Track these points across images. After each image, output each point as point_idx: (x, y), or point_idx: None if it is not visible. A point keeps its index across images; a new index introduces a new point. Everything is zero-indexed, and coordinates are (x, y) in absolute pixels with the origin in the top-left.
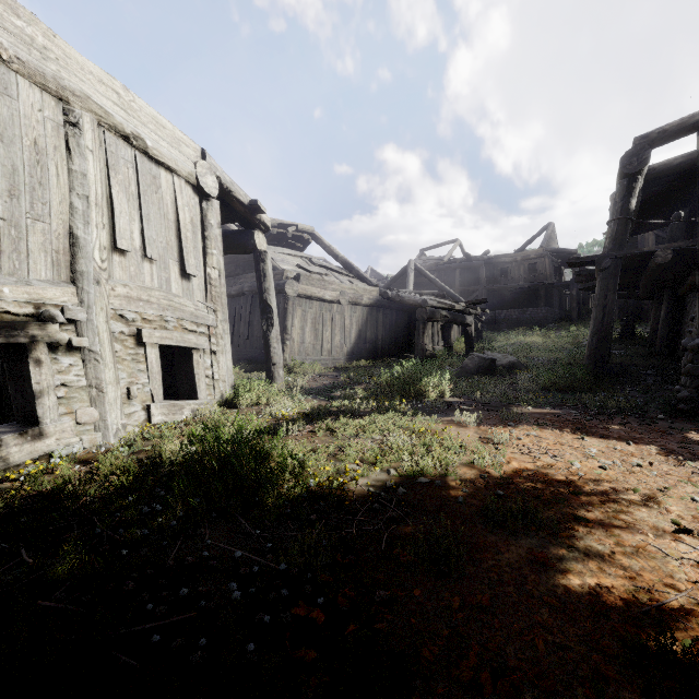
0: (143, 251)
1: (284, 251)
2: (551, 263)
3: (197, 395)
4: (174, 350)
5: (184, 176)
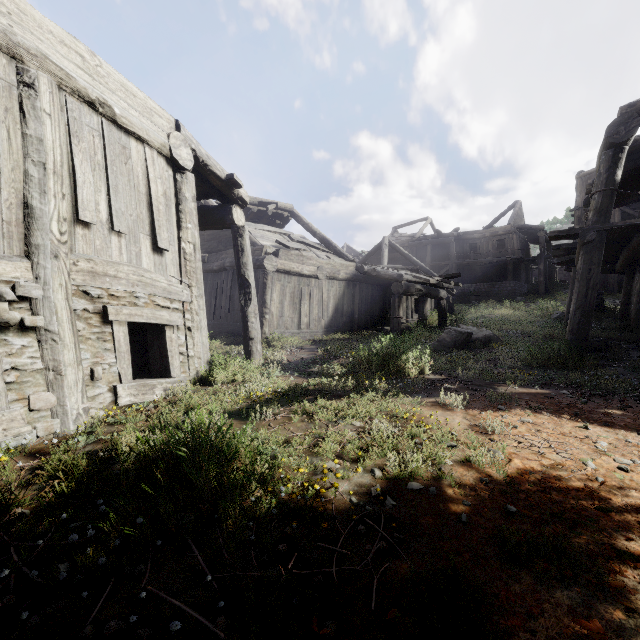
0: (110, 224)
1: (264, 228)
2: (518, 239)
3: (170, 373)
4: (146, 326)
5: (156, 147)
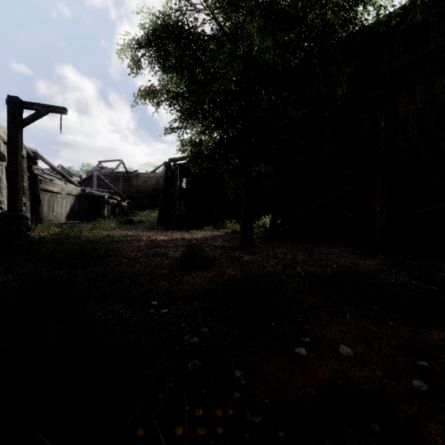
0: None
1: None
2: None
3: None
4: None
5: None
